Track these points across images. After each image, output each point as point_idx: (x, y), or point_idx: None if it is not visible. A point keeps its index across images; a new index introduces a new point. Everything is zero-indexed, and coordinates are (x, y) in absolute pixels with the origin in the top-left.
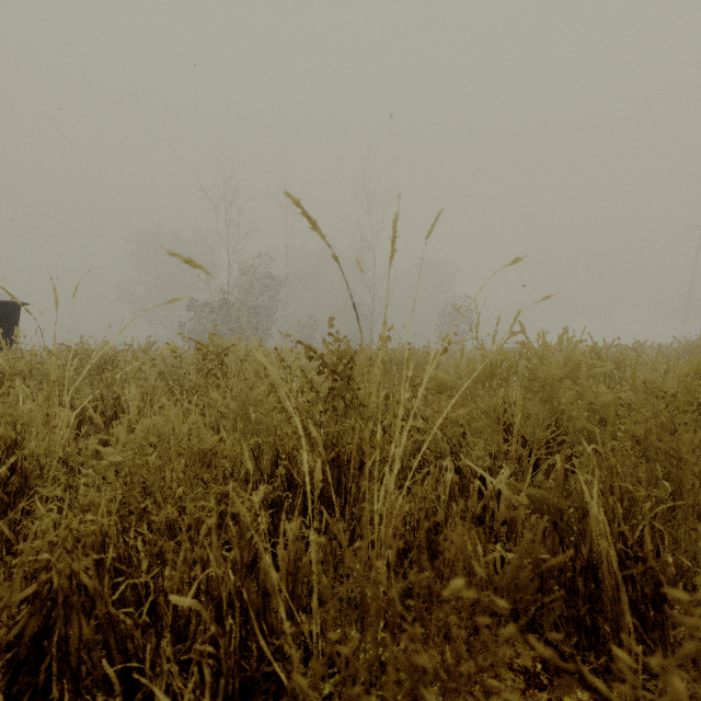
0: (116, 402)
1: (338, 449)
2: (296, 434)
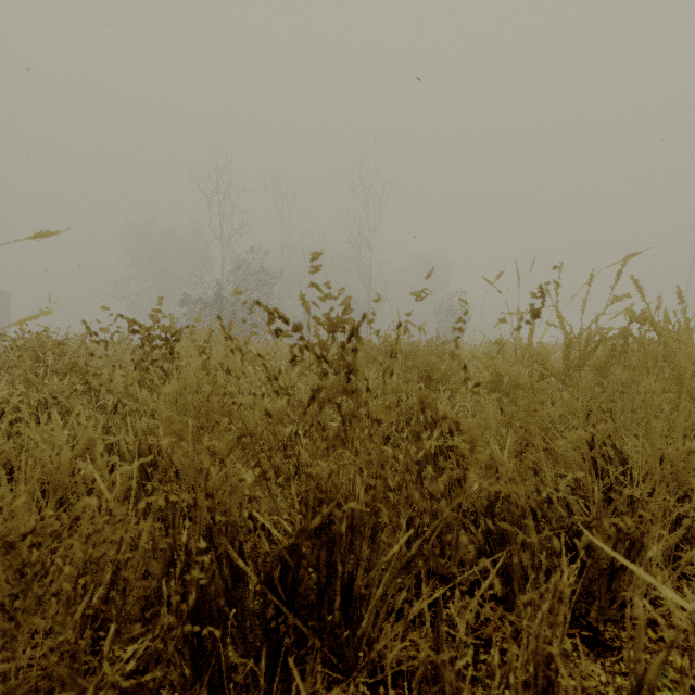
0: (40, 404)
1: (329, 510)
2: (243, 480)
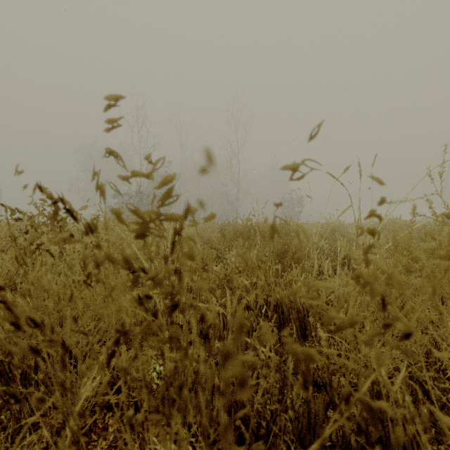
0: None
1: None
2: None
